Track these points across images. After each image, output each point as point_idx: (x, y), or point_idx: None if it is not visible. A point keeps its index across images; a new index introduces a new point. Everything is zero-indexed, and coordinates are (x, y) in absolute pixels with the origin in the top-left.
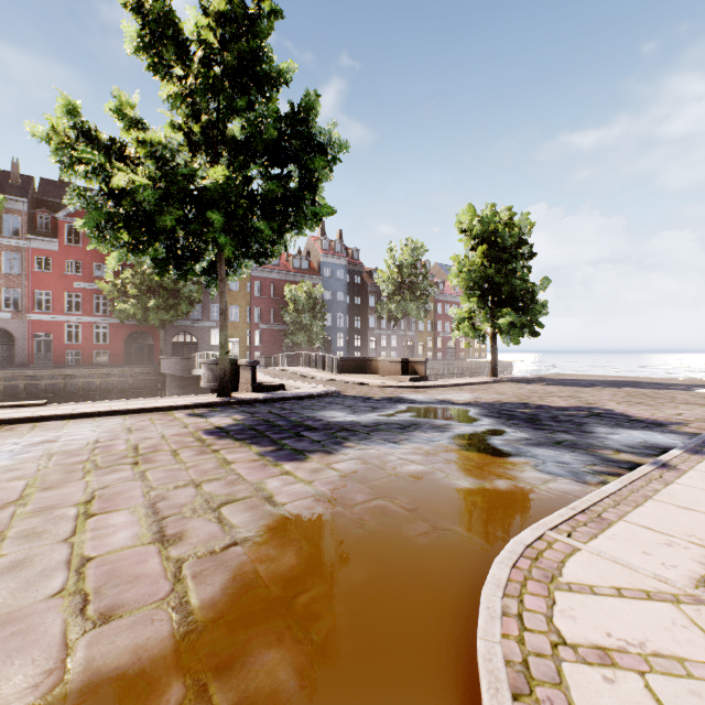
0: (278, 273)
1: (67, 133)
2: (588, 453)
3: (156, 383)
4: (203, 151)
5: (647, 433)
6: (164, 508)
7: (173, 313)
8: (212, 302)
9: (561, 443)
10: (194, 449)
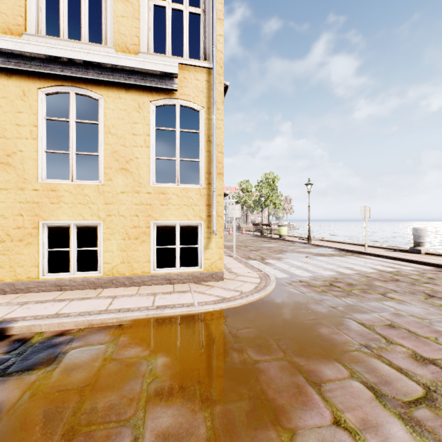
0: None
1: None
2: None
3: None
4: None
5: None
6: None
7: None
8: None
9: None
10: None
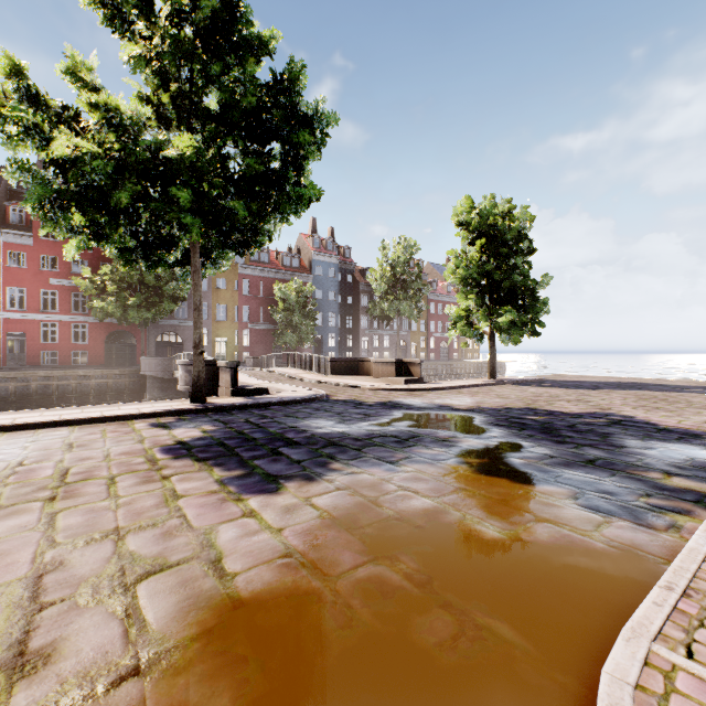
0: (267, 271)
1: (7, 96)
2: (632, 477)
3: (137, 385)
4: (175, 127)
5: (687, 447)
6: (52, 585)
7: (155, 311)
8: None
9: (593, 462)
10: (138, 475)
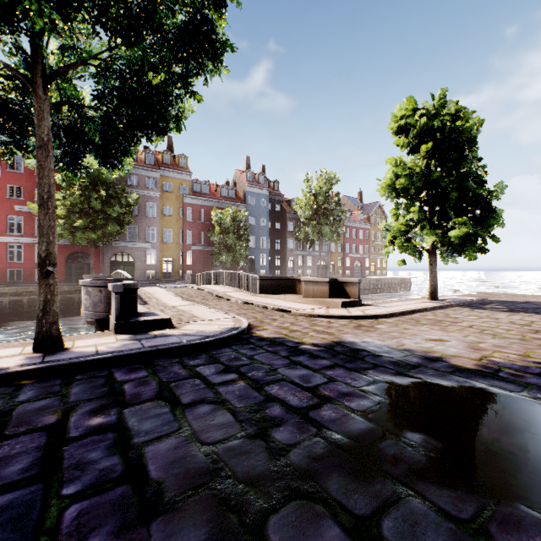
0: (207, 201)
1: None
2: None
3: None
4: None
5: None
6: None
7: (100, 233)
8: (147, 225)
9: None
10: None
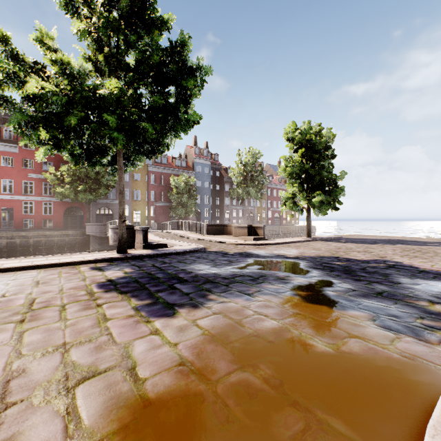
0: (166, 169)
1: None
2: (409, 304)
3: (84, 241)
4: (107, 76)
5: (440, 283)
6: (16, 388)
7: (95, 194)
8: None
9: (381, 294)
10: (81, 304)
